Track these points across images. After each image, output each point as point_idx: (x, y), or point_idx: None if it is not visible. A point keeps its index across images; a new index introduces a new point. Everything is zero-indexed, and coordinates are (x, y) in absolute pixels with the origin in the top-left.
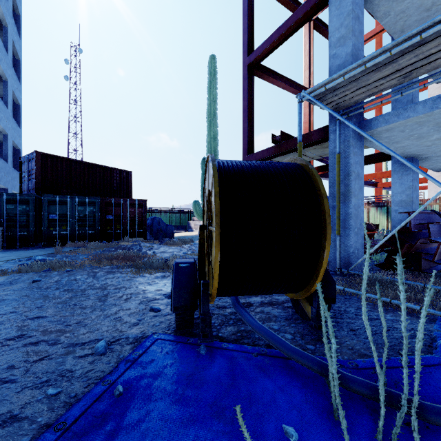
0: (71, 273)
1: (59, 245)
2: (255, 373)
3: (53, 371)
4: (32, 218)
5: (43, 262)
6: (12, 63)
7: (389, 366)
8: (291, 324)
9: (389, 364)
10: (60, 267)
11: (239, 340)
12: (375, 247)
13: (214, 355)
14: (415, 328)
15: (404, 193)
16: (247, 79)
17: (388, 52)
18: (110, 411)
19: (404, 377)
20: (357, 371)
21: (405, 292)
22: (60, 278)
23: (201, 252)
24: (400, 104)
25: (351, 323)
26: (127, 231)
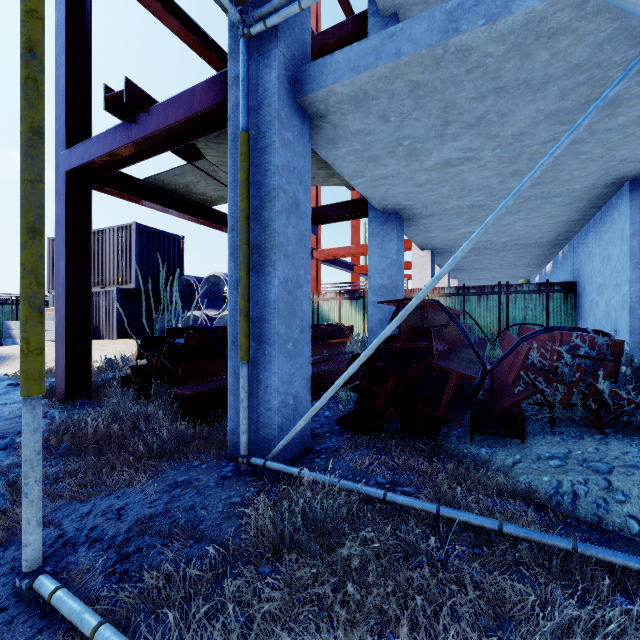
0: None
1: None
2: None
3: None
4: None
5: None
6: None
7: None
8: None
9: None
10: None
11: None
12: (327, 397)
13: None
14: None
15: (386, 273)
16: None
17: None
18: None
19: None
20: None
21: (398, 593)
22: None
23: None
24: None
25: None
26: None
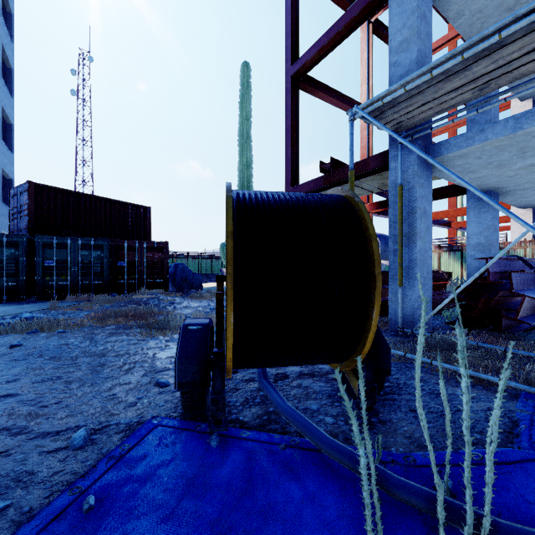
0: (62, 335)
1: (55, 299)
2: (280, 473)
3: (7, 474)
4: (22, 264)
5: (30, 321)
6: (1, 72)
7: (456, 463)
8: (334, 403)
9: (456, 460)
10: (52, 327)
11: (265, 425)
12: (445, 302)
13: (228, 448)
14: (492, 407)
15: (482, 234)
16: (290, 93)
17: (459, 56)
18: (71, 534)
19: (467, 502)
20: (414, 469)
21: (481, 359)
22: (48, 342)
23: (218, 310)
24: (476, 125)
25: (411, 401)
26: (144, 281)
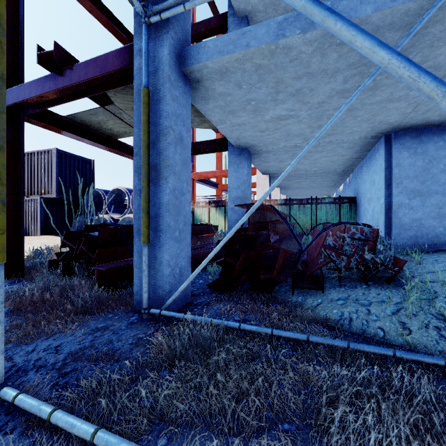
0: None
1: None
2: None
3: None
4: None
5: None
6: None
7: None
8: None
9: None
10: None
11: None
12: (202, 265)
13: None
14: None
15: (240, 188)
16: None
17: None
18: None
19: None
20: None
21: (248, 377)
22: None
23: None
24: None
25: None
26: None
